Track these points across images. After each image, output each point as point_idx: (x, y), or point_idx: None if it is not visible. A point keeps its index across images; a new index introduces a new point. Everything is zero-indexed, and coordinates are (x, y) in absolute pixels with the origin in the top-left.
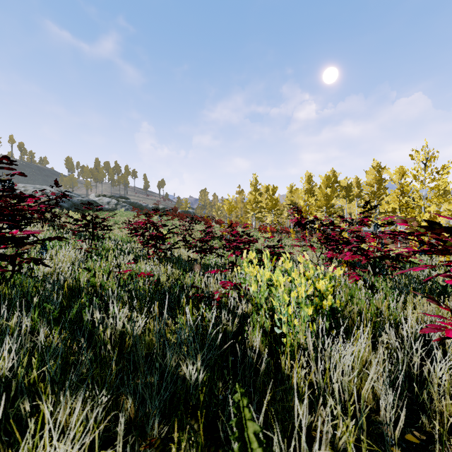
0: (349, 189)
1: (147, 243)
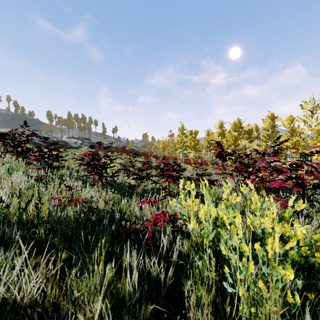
0: (251, 133)
1: (92, 171)
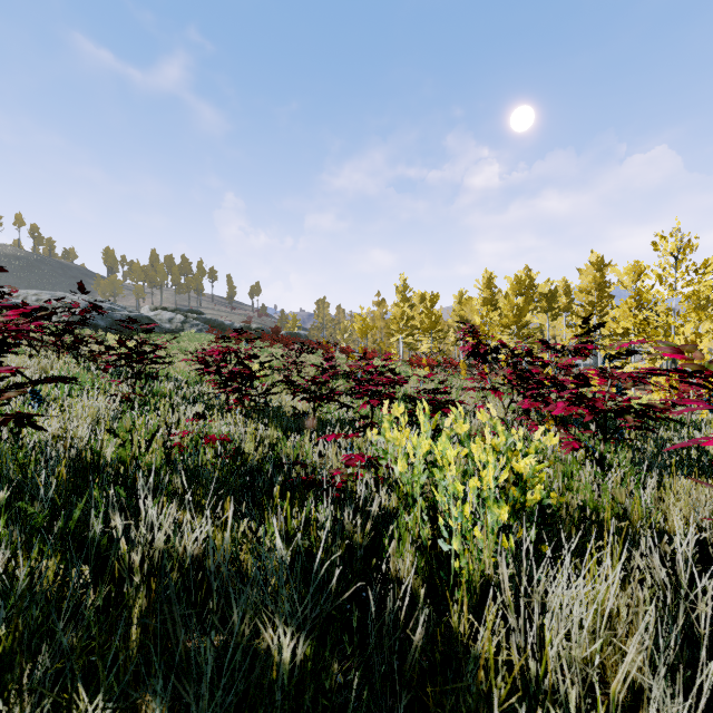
0: (553, 298)
1: (225, 385)
